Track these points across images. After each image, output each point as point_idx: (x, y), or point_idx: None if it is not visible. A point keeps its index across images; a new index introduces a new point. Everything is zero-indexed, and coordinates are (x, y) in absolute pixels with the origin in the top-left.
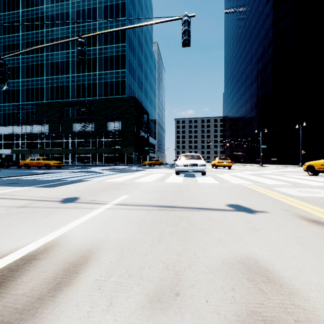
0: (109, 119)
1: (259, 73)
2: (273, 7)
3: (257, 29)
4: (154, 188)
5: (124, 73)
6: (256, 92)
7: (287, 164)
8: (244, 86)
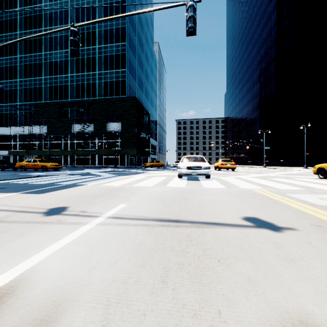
0: (108, 120)
1: (262, 73)
2: (276, 5)
3: (260, 28)
4: (155, 194)
5: (124, 72)
6: (259, 92)
7: (291, 166)
8: (247, 87)
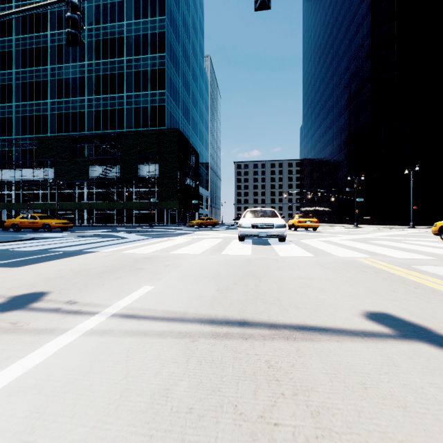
0: (141, 161)
1: (351, 98)
2: (371, 6)
3: (349, 37)
4: (204, 267)
5: (163, 95)
6: (348, 124)
7: (391, 224)
8: (331, 117)
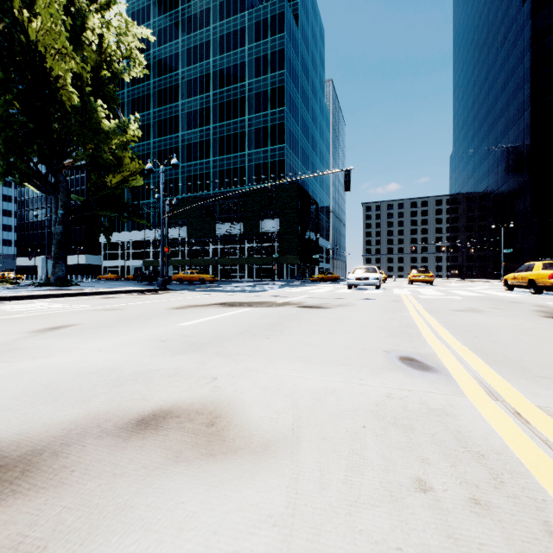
0: (262, 216)
1: (509, 123)
2: (531, 12)
3: (507, 47)
4: (324, 294)
5: (282, 149)
6: (505, 156)
7: None
8: (486, 145)
